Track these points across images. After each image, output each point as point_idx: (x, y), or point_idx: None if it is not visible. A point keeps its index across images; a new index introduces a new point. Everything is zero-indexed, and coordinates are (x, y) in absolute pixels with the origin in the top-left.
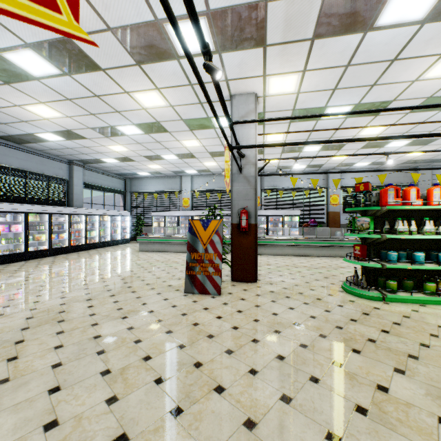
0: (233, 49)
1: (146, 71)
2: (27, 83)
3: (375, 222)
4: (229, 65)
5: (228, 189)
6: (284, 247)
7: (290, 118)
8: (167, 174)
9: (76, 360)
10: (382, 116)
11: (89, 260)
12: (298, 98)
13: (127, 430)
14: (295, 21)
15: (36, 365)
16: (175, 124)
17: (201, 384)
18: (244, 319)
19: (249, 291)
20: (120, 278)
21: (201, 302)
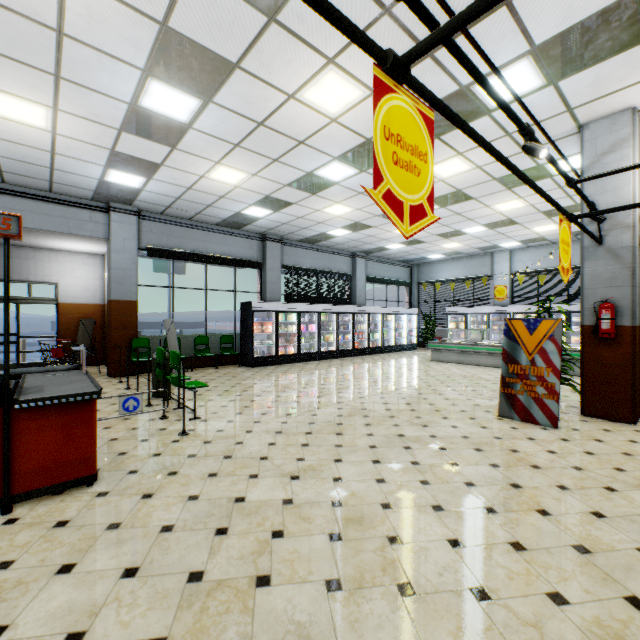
0: (578, 70)
1: (446, 140)
2: (328, 190)
3: None
4: (572, 90)
5: (566, 277)
6: None
7: None
8: (470, 253)
9: (386, 447)
10: None
11: (375, 365)
12: None
13: (441, 504)
14: None
15: (357, 442)
16: (483, 187)
17: (519, 501)
18: (595, 463)
19: (613, 433)
20: (412, 388)
21: (523, 430)
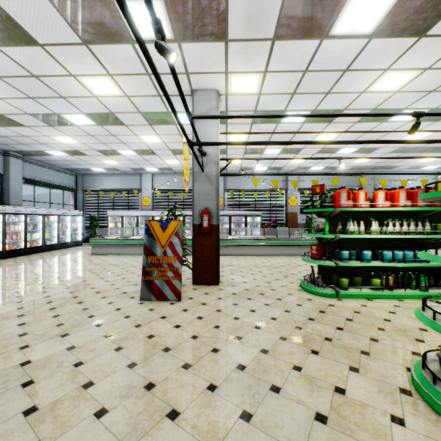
0: (193, 39)
1: (95, 53)
2: None
3: (329, 222)
4: (189, 56)
5: (187, 188)
6: (246, 247)
7: (251, 116)
8: (126, 171)
9: None
10: (335, 123)
11: (29, 266)
12: (260, 99)
13: None
14: (257, 18)
15: None
16: (132, 116)
17: (152, 411)
18: (204, 326)
19: (210, 295)
20: (65, 287)
21: (159, 310)
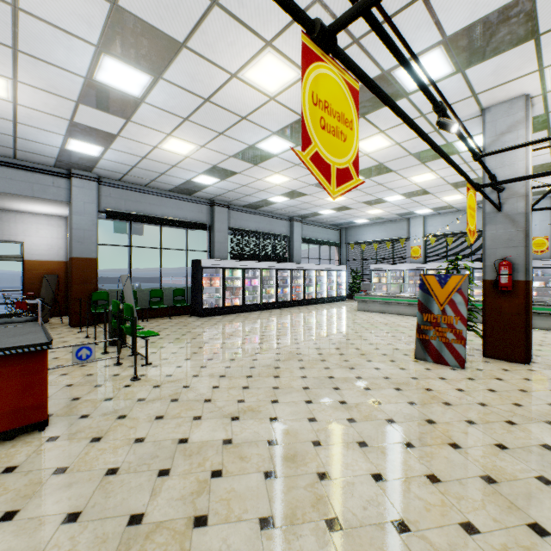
0: (482, 60)
1: (370, 119)
2: (268, 161)
3: None
4: (476, 78)
5: (473, 238)
6: None
7: None
8: (390, 218)
9: (318, 388)
10: None
11: (309, 315)
12: None
13: (365, 440)
14: None
15: (292, 384)
16: (401, 161)
17: (433, 436)
18: (496, 399)
19: (511, 372)
20: (341, 335)
21: (436, 371)
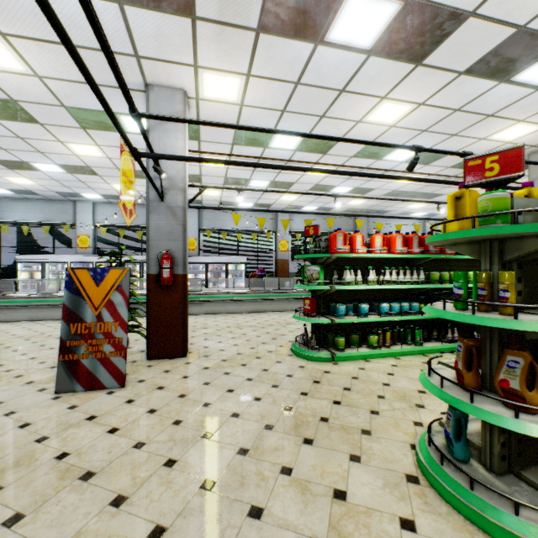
0: (143, 4)
1: None
2: None
3: (324, 271)
4: (139, 30)
5: (130, 220)
6: (227, 302)
7: (228, 125)
8: (49, 196)
9: None
10: (330, 155)
11: None
12: (242, 112)
13: None
14: None
15: None
16: (51, 111)
17: None
18: (157, 424)
19: (172, 373)
20: None
21: (85, 406)
